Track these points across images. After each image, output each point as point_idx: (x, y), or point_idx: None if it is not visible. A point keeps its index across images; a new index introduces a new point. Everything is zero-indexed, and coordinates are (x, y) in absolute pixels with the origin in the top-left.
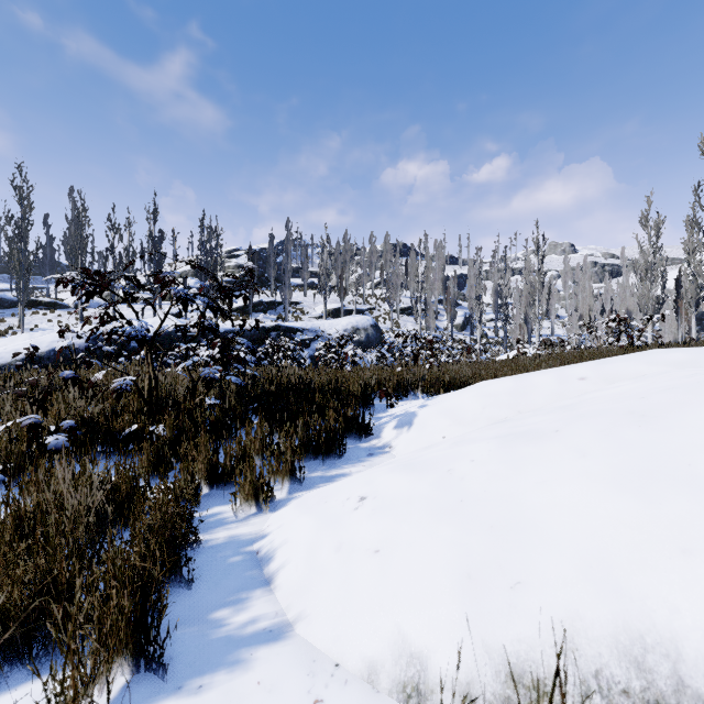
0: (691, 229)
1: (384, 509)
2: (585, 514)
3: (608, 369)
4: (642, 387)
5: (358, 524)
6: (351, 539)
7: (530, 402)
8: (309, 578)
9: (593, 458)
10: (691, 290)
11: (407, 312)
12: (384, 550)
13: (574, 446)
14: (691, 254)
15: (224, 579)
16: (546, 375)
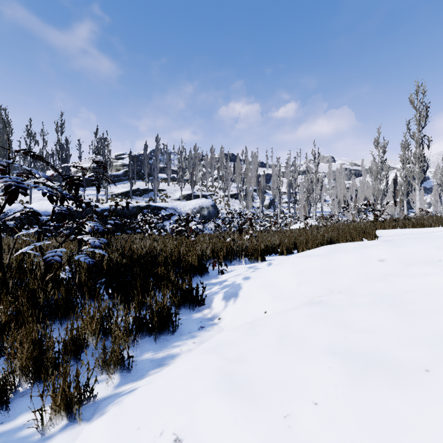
0: (404, 149)
1: None
2: None
3: (403, 252)
4: None
5: None
6: None
7: (339, 281)
8: None
9: None
10: (404, 186)
11: (234, 197)
12: None
13: None
14: (405, 164)
15: None
16: (349, 256)
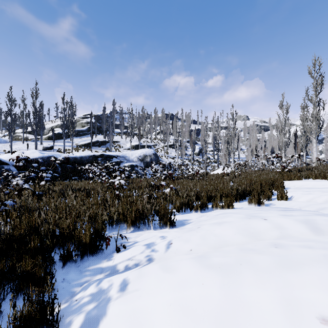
0: (303, 110)
1: None
2: None
3: None
4: None
5: None
6: None
7: None
8: None
9: None
10: (303, 139)
11: (172, 147)
12: None
13: None
14: (304, 122)
15: None
16: (264, 290)
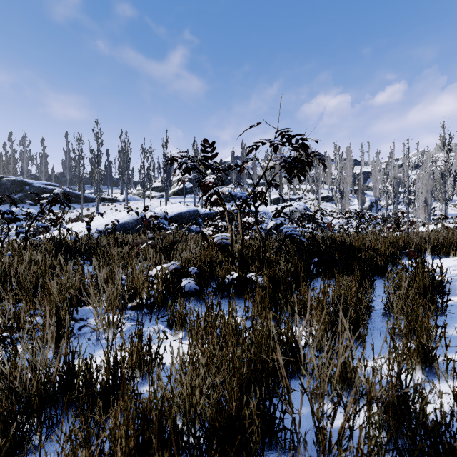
0: None
1: None
2: None
3: None
4: None
5: None
6: None
7: None
8: None
9: None
10: None
11: (326, 200)
12: None
13: None
14: None
15: None
16: None
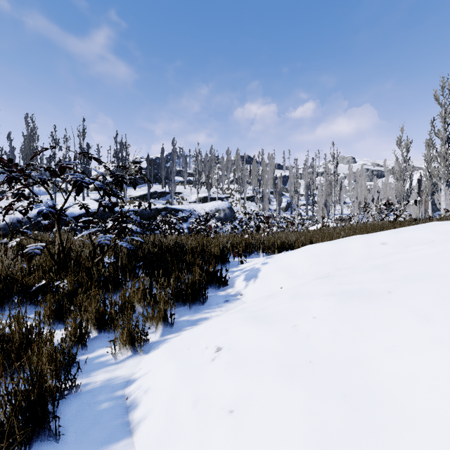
0: (428, 147)
1: (237, 364)
2: (449, 391)
3: (403, 236)
4: (448, 252)
5: (214, 377)
6: (207, 394)
7: (346, 261)
8: (167, 434)
9: (439, 324)
10: (428, 186)
11: (251, 199)
12: (238, 411)
13: (413, 308)
14: (429, 163)
15: (92, 429)
16: (355, 241)
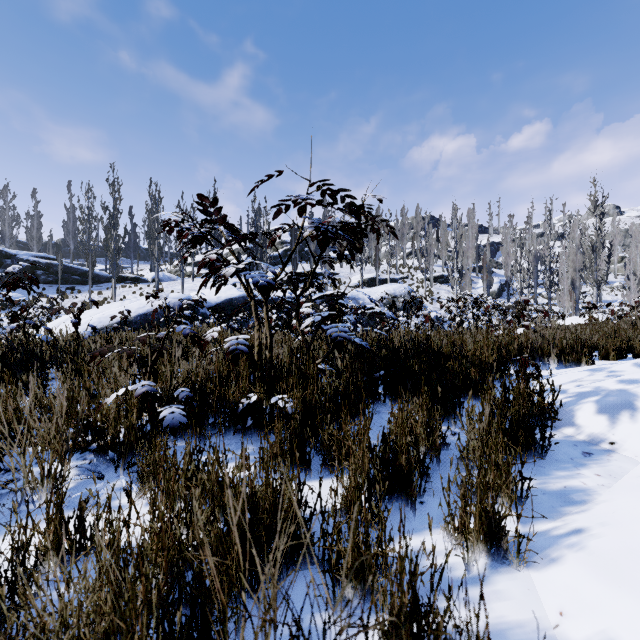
0: None
1: None
2: None
3: None
4: None
5: None
6: None
7: None
8: None
9: None
10: None
11: (440, 281)
12: None
13: None
14: None
15: None
16: None
